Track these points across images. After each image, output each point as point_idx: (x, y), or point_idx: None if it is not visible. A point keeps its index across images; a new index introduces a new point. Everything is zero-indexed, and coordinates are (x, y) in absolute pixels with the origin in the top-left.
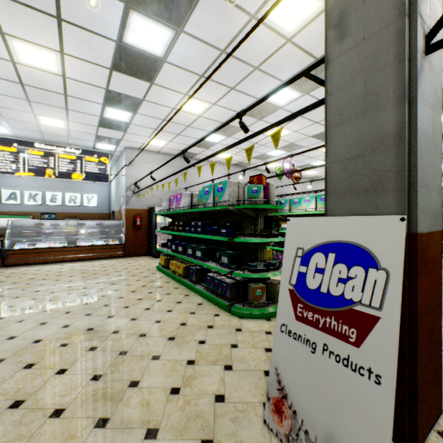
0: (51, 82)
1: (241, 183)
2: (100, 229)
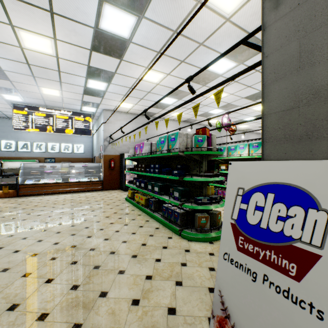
0: (48, 62)
1: (189, 134)
2: (85, 169)
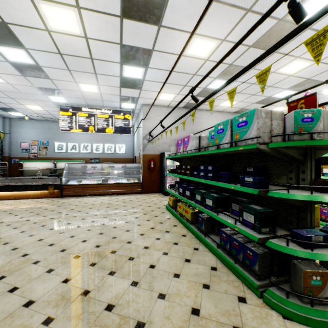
0: (79, 47)
1: (275, 112)
2: (125, 170)
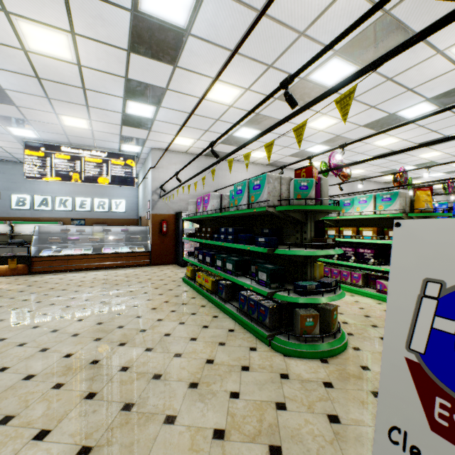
0: (67, 73)
1: (284, 177)
2: (126, 235)
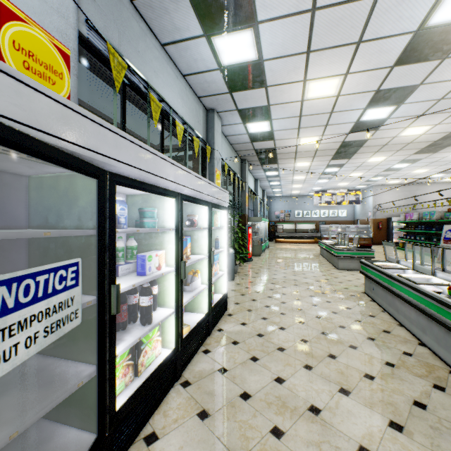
0: (354, 177)
1: (443, 211)
2: (356, 229)
